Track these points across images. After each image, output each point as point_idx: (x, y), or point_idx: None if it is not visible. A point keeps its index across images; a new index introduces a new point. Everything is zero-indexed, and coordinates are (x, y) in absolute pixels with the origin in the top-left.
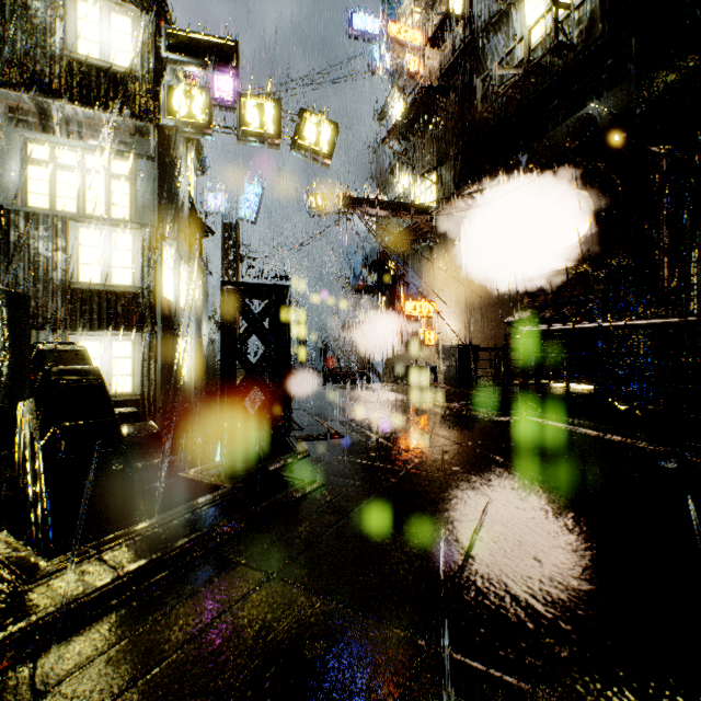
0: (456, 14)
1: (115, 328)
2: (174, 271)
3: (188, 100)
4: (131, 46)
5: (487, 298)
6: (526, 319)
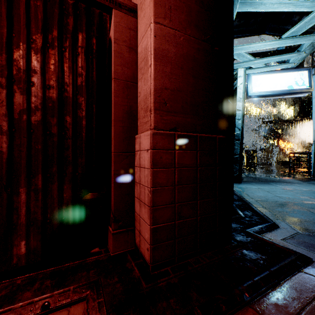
0: None
1: None
2: None
3: None
4: None
5: (308, 143)
6: None
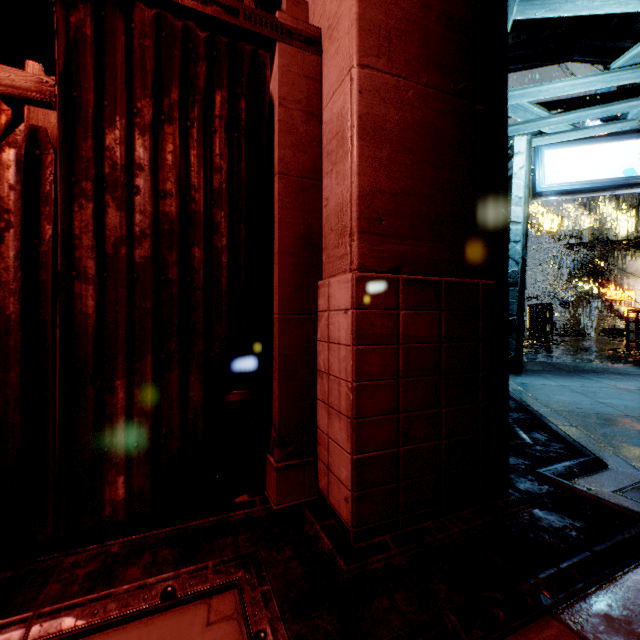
0: None
1: None
2: None
3: None
4: None
5: None
6: None
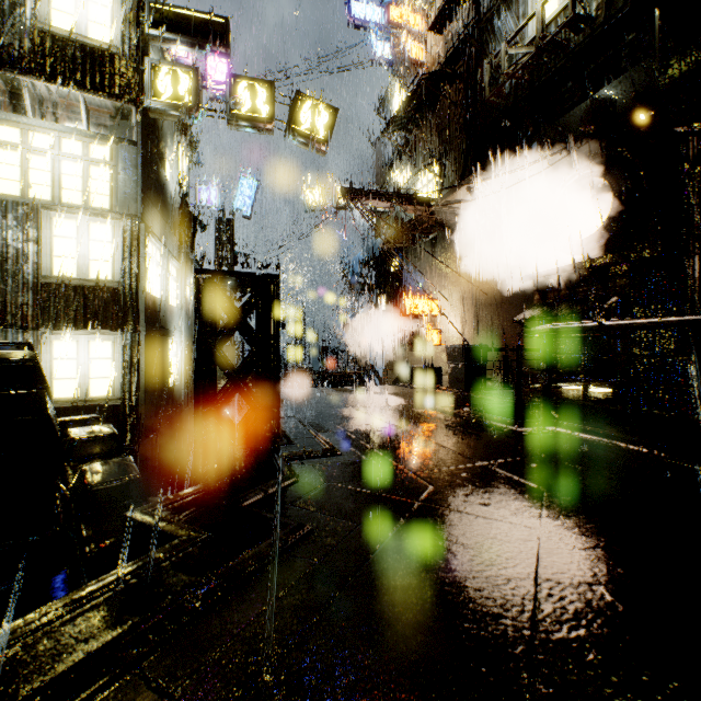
0: None
1: (93, 326)
2: (161, 266)
3: (174, 80)
4: (111, 20)
5: (494, 295)
6: (538, 317)
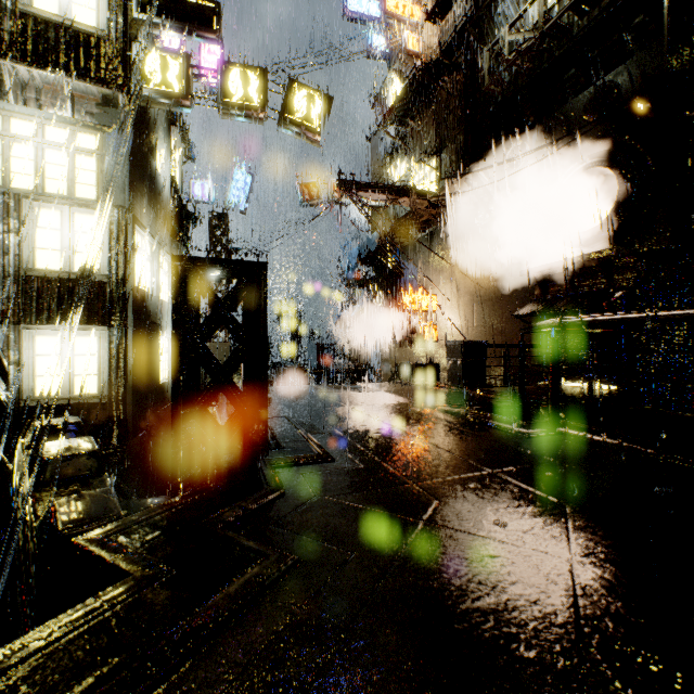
0: None
1: (77, 321)
2: (151, 259)
3: (163, 66)
4: (97, 2)
5: (493, 290)
6: (539, 312)
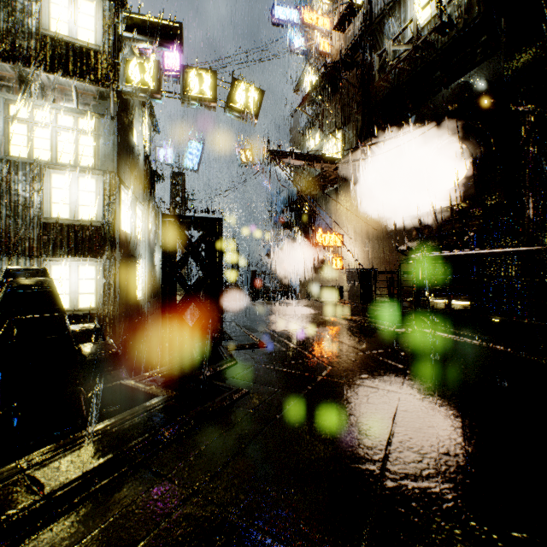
0: (357, 4)
1: (81, 255)
2: (131, 209)
3: (141, 70)
4: (95, 26)
5: (383, 231)
6: (415, 248)
